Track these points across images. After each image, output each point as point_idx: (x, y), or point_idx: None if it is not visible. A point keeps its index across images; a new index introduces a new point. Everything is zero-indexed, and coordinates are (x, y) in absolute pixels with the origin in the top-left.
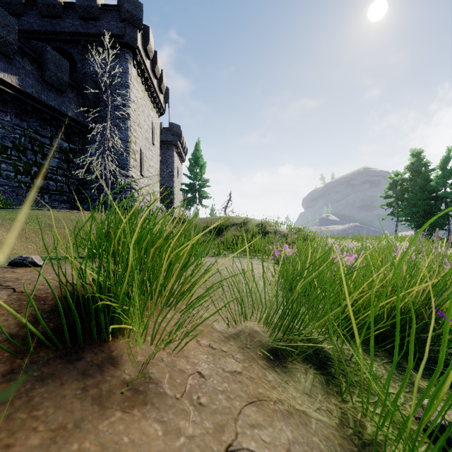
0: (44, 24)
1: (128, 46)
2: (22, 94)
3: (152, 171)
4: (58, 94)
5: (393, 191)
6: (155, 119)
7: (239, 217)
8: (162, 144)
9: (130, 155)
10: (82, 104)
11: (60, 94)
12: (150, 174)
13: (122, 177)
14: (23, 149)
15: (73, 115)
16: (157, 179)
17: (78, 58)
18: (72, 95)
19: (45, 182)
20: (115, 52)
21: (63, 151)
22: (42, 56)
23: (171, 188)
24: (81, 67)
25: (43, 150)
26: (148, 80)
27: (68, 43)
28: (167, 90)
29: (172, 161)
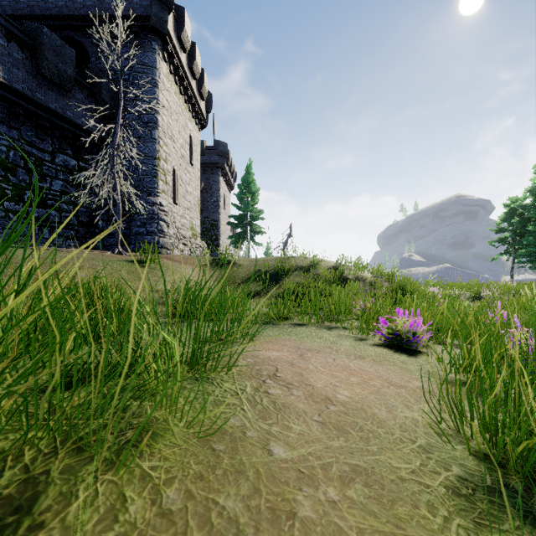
0: (48, 7)
1: (156, 31)
2: (8, 92)
3: (191, 199)
4: (61, 93)
5: (509, 222)
6: (195, 133)
7: (304, 258)
8: (205, 167)
9: (158, 176)
10: (95, 109)
11: (64, 95)
12: (188, 202)
13: (147, 205)
14: (12, 166)
15: (82, 123)
16: (197, 210)
17: (92, 50)
18: (81, 96)
19: (44, 211)
20: (139, 40)
21: (70, 171)
22: (37, 41)
23: (216, 222)
24: (95, 61)
25: (41, 169)
26: (184, 79)
27: (79, 31)
28: (209, 96)
29: (218, 188)
